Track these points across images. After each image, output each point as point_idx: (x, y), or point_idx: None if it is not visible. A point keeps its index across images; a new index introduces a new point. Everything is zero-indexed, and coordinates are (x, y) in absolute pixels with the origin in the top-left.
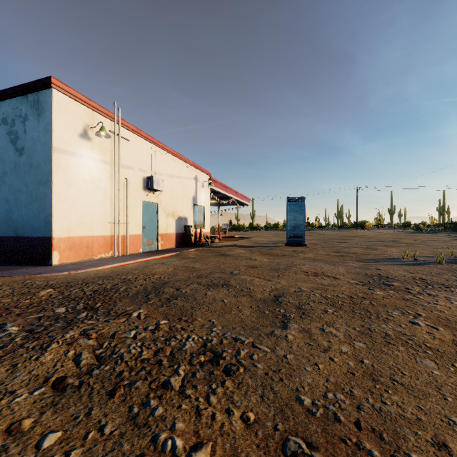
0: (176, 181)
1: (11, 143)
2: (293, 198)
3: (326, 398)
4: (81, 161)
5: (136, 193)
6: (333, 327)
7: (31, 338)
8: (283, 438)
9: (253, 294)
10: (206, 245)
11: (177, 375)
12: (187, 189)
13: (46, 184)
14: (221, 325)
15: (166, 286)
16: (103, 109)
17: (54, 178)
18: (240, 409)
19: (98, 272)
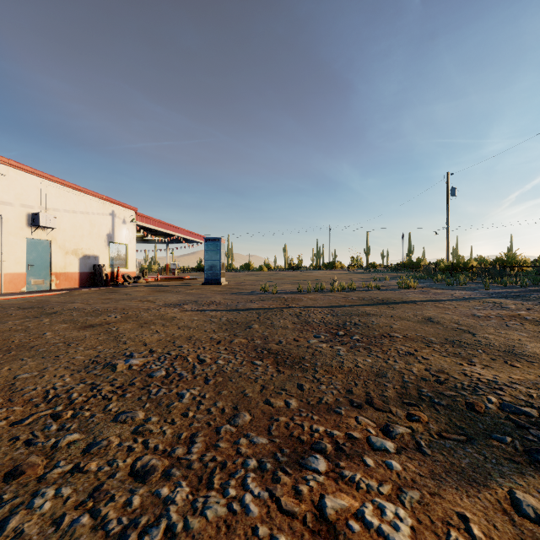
0: (80, 217)
1: None
2: (210, 238)
3: None
4: None
5: (17, 229)
6: (52, 319)
7: None
8: None
9: (46, 311)
10: (120, 286)
11: None
12: (98, 226)
13: None
14: None
15: None
16: None
17: None
18: None
19: None
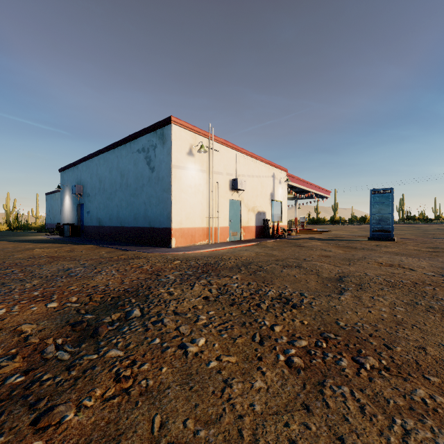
0: (255, 180)
1: (147, 164)
2: (378, 190)
3: (356, 325)
4: (188, 173)
5: (224, 193)
6: (383, 298)
7: (183, 281)
8: (322, 331)
9: (320, 274)
10: (283, 238)
11: (264, 303)
12: (265, 186)
13: (168, 191)
14: (292, 288)
15: (252, 264)
16: (201, 131)
17: (173, 186)
18: (300, 320)
19: (202, 253)
